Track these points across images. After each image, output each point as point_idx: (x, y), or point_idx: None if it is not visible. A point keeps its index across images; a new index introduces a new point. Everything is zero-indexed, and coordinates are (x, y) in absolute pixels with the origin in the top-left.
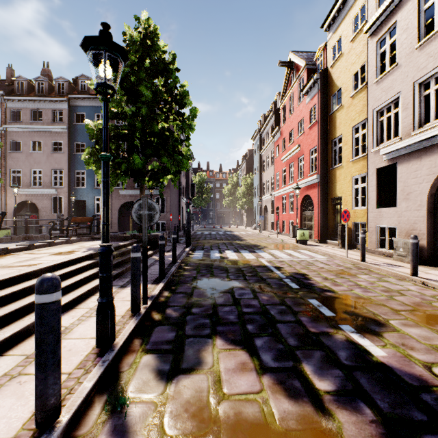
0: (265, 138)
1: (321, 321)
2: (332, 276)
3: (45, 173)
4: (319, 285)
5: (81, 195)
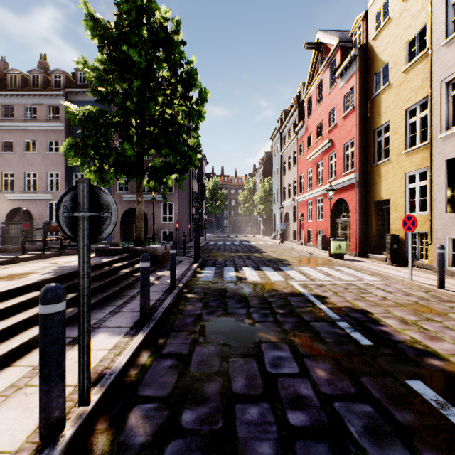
0: (286, 136)
1: None
2: (411, 315)
3: (40, 176)
4: (403, 338)
5: None
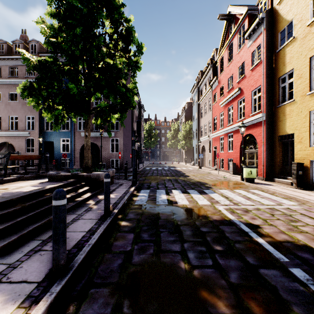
0: (202, 90)
1: None
2: None
3: (20, 119)
4: None
5: (50, 137)
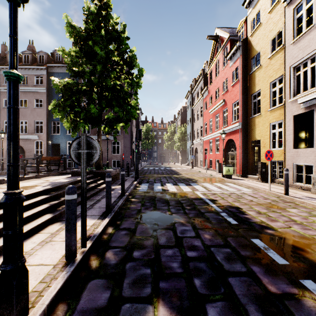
0: (195, 97)
1: (277, 273)
2: (264, 209)
3: (29, 123)
4: (256, 221)
5: (57, 140)
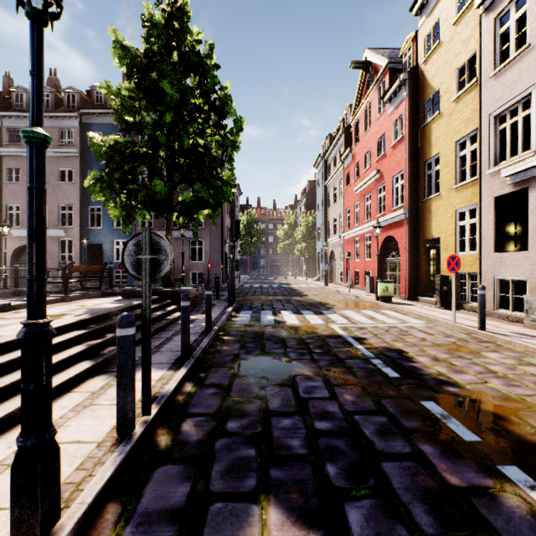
0: (331, 164)
1: (461, 455)
2: (444, 354)
3: (51, 209)
4: (429, 372)
5: (97, 237)
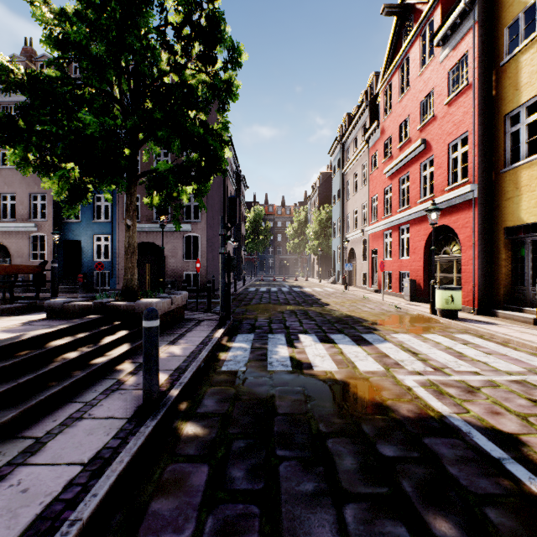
0: (350, 148)
1: None
2: None
3: (20, 199)
4: None
5: (74, 232)
